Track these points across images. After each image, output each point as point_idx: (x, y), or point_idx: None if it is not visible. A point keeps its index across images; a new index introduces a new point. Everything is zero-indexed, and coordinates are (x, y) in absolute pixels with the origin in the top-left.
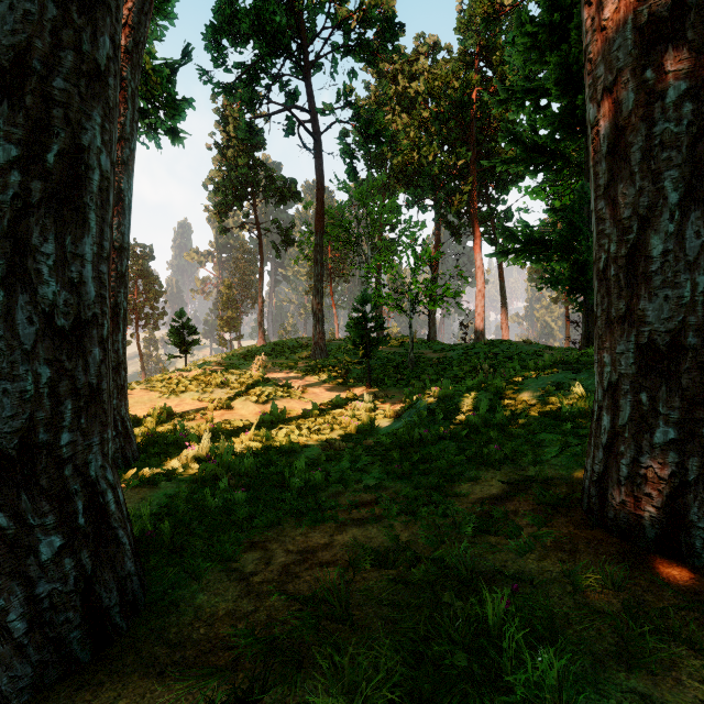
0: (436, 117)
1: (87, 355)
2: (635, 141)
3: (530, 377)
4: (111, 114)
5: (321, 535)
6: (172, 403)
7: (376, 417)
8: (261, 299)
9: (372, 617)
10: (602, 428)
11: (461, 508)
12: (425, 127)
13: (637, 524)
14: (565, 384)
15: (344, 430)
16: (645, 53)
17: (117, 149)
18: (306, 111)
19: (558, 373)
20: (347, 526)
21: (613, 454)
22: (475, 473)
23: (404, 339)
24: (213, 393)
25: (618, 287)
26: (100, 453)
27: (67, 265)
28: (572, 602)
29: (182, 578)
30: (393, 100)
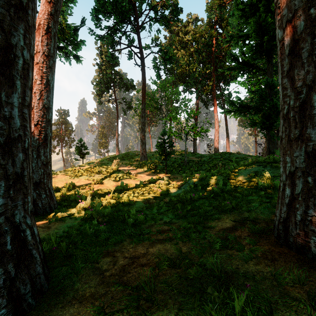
0: (196, 51)
1: (14, 157)
2: (304, 46)
3: (242, 169)
4: (30, 30)
5: (142, 248)
6: (75, 181)
7: (169, 187)
8: (117, 134)
9: (168, 299)
10: (285, 195)
11: (212, 234)
12: (191, 55)
13: (306, 245)
14: (259, 172)
15: (155, 194)
16: (310, 0)
17: (46, 60)
18: (137, 48)
19: (255, 167)
20: (155, 243)
21: (292, 209)
22: (218, 216)
23: (182, 152)
24: (94, 176)
25: (295, 122)
26: (22, 209)
27: (2, 108)
28: (277, 292)
29: (69, 273)
30: (177, 43)
